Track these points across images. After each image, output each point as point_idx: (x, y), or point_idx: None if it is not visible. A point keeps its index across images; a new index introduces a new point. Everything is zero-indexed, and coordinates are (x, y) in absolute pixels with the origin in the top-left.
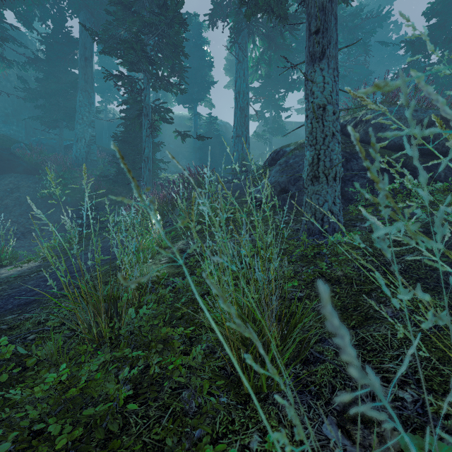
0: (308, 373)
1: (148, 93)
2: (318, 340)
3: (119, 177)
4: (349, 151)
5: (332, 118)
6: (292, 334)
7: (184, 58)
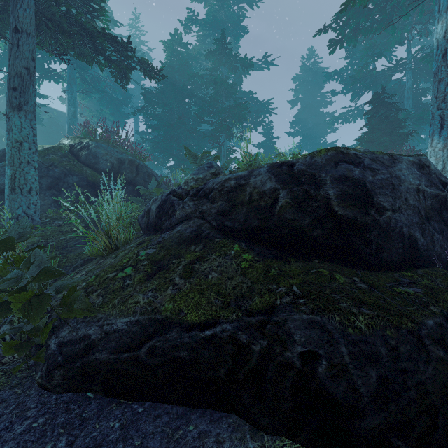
0: None
1: None
2: None
3: None
4: (68, 169)
5: (30, 152)
6: None
7: None
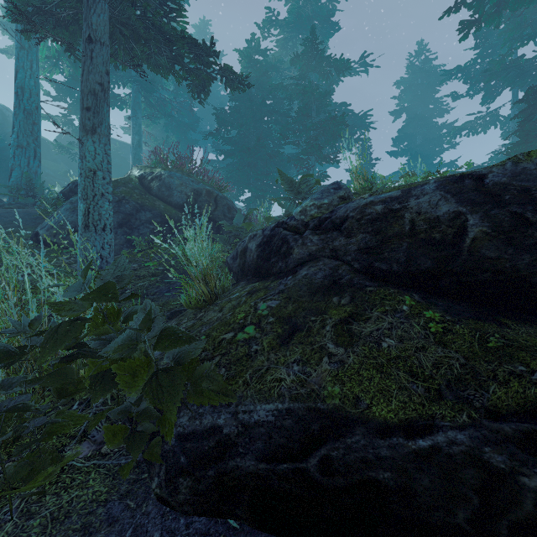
0: None
1: None
2: None
3: None
4: (140, 203)
5: (104, 182)
6: None
7: None
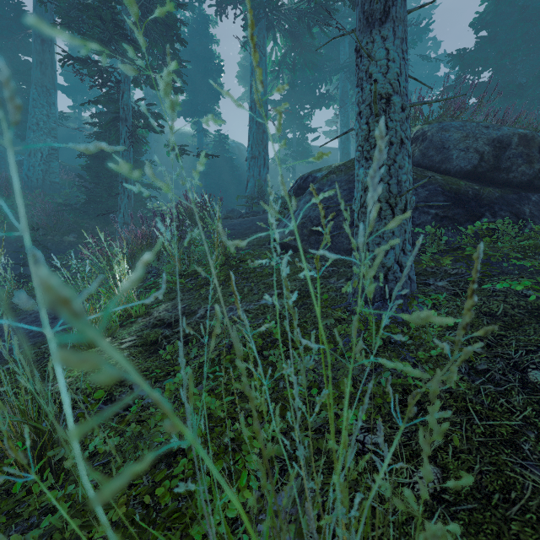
0: None
1: (127, 89)
2: None
3: (88, 206)
4: None
5: (401, 116)
6: None
7: (186, 58)
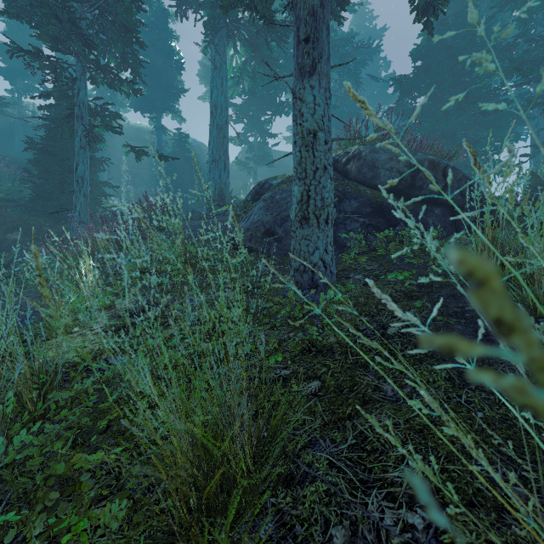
0: (293, 503)
1: (84, 87)
2: (307, 444)
3: (36, 203)
4: (341, 190)
5: (324, 148)
6: (272, 442)
7: (143, 52)
